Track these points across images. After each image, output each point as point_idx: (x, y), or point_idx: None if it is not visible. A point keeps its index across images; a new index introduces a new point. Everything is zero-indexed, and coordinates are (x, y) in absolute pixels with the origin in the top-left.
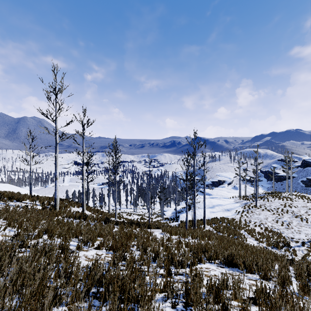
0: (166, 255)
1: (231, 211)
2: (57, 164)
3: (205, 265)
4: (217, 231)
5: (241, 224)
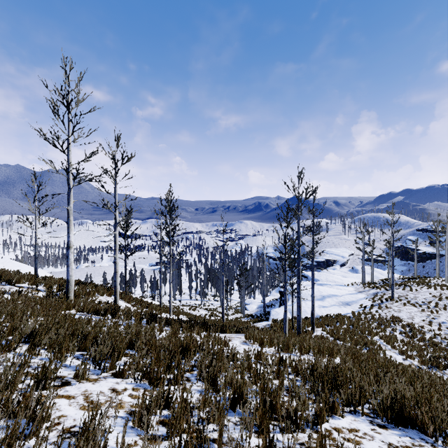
0: (260, 399)
1: (351, 305)
2: (70, 222)
3: (344, 421)
4: (335, 338)
5: (372, 327)
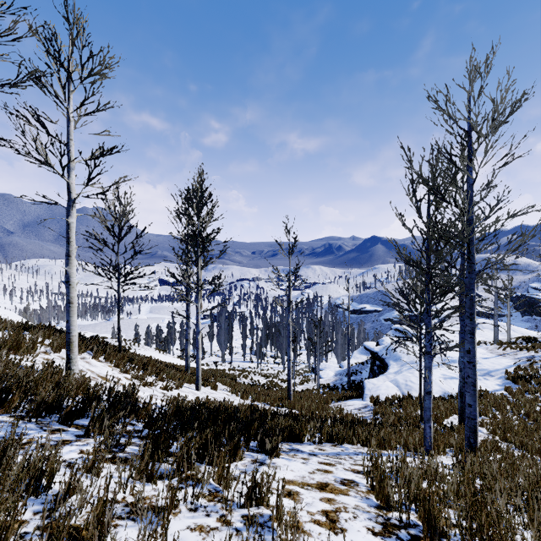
0: None
1: (496, 376)
2: None
3: None
4: (514, 444)
5: None
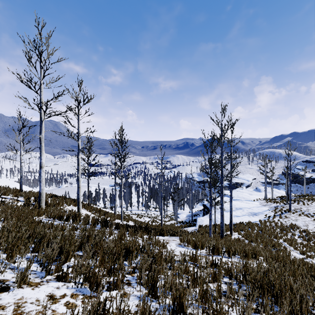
0: None
1: (258, 215)
2: (42, 147)
3: None
4: (249, 240)
5: (276, 232)
